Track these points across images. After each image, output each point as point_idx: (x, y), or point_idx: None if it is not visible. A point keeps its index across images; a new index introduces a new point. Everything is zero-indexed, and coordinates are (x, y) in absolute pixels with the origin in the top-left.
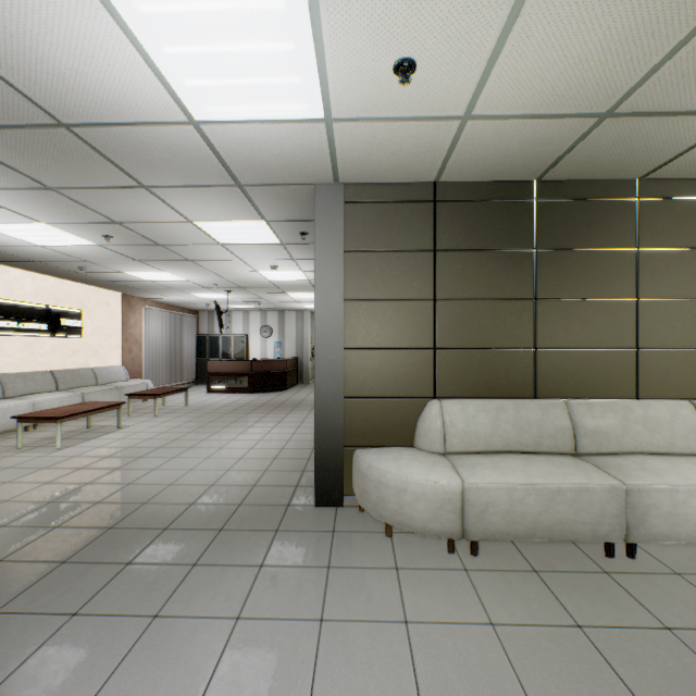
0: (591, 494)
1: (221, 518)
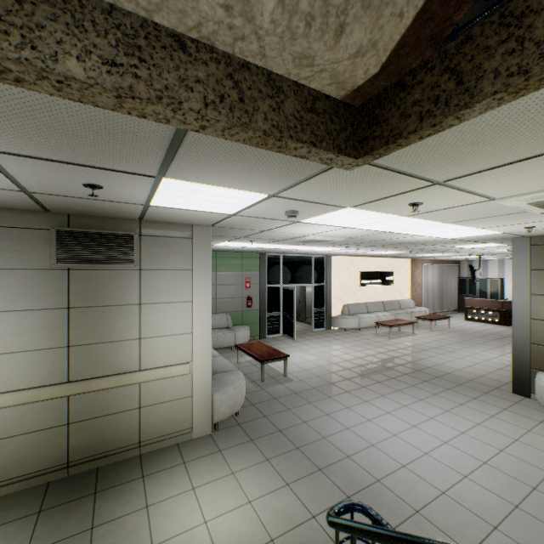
0: None
1: (460, 381)
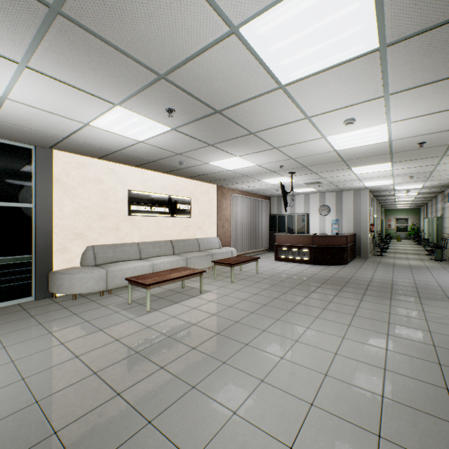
0: None
1: None
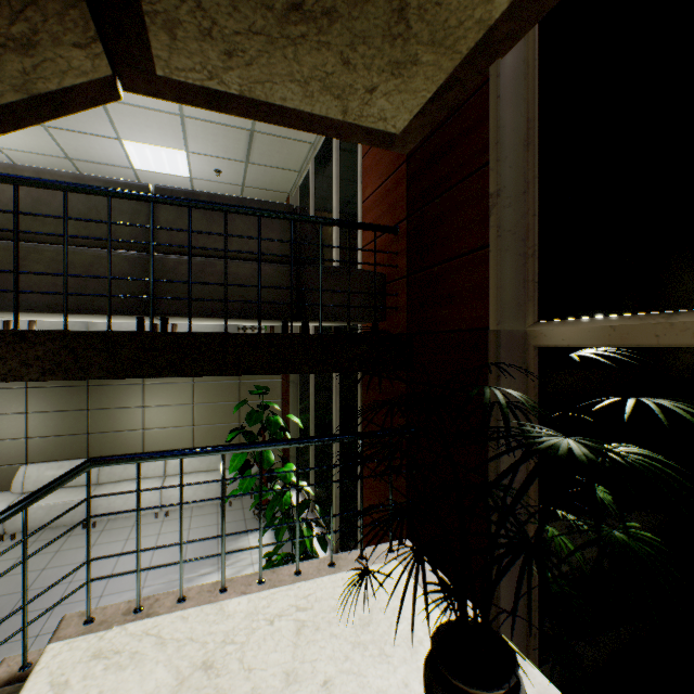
0: (71, 504)
1: None
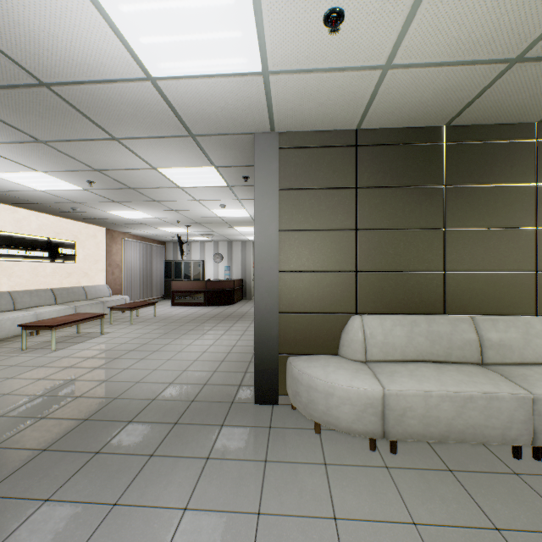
0: (500, 402)
1: (176, 412)
